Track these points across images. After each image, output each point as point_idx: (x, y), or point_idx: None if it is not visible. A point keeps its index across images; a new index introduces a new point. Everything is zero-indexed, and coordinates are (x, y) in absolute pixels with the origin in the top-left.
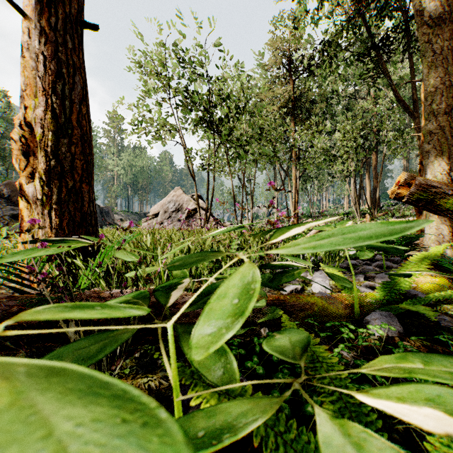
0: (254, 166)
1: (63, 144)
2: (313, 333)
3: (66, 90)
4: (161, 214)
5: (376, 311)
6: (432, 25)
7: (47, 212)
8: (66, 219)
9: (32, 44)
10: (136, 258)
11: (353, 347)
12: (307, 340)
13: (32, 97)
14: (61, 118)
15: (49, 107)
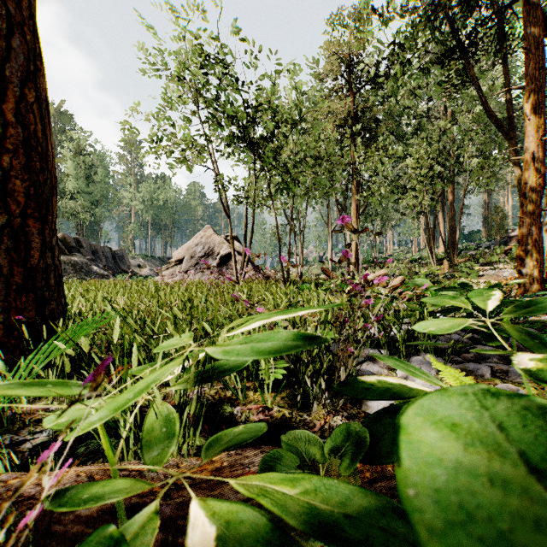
0: (303, 200)
1: None
2: None
3: None
4: (187, 259)
5: None
6: None
7: None
8: None
9: None
10: None
11: None
12: None
13: None
14: None
15: None
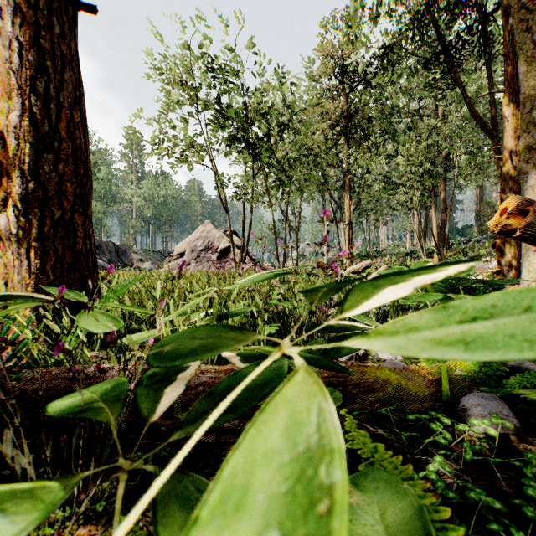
0: (299, 196)
1: (46, 160)
2: (388, 428)
3: (51, 89)
4: (188, 253)
5: (475, 393)
6: (531, 7)
7: (25, 251)
8: (50, 261)
9: (5, 27)
10: (117, 325)
11: (451, 453)
12: (421, 524)
13: (6, 98)
14: (43, 126)
15: (28, 112)
